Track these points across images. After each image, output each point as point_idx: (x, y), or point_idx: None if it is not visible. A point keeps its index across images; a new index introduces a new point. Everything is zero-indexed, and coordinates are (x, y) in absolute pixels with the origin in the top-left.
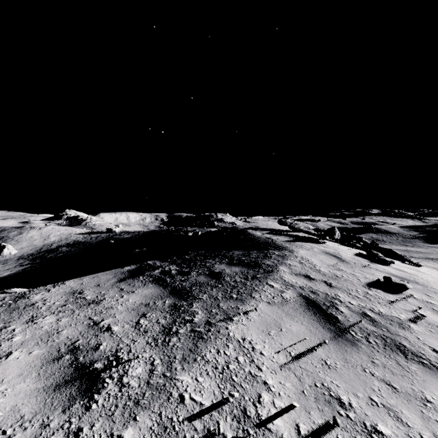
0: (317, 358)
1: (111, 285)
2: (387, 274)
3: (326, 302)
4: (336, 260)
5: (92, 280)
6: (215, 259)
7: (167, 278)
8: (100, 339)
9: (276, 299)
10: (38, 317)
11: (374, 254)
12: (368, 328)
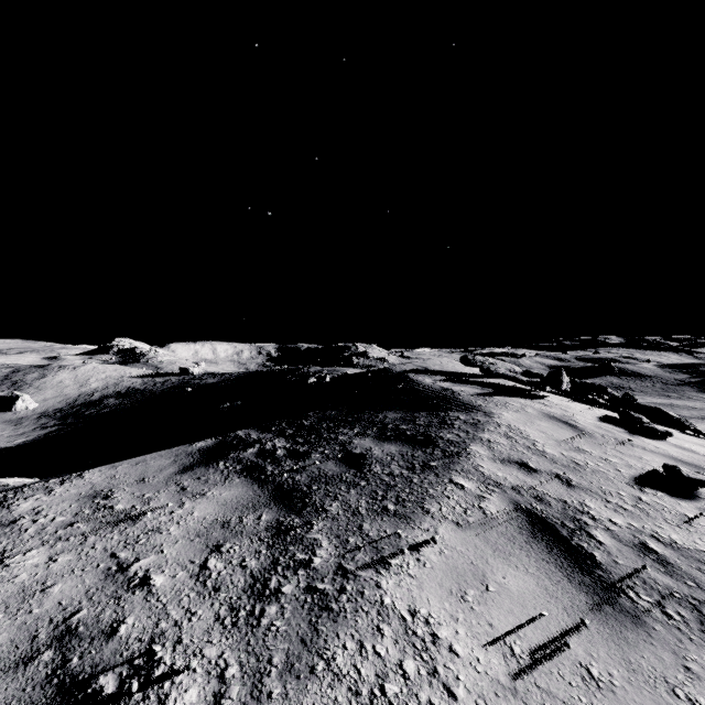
0: (569, 660)
1: (165, 480)
2: (664, 458)
3: (566, 521)
4: (569, 431)
5: (132, 470)
6: (355, 428)
7: (267, 466)
8: (124, 608)
9: (470, 515)
10: (15, 551)
11: (633, 418)
12: (658, 580)
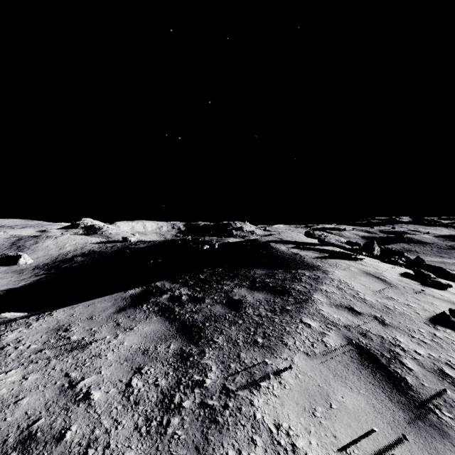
0: None
1: (106, 318)
2: (448, 303)
3: (384, 352)
4: (381, 283)
5: (85, 310)
6: (234, 281)
7: (175, 308)
8: (70, 418)
9: (316, 347)
10: (0, 371)
11: (424, 274)
12: (454, 399)
